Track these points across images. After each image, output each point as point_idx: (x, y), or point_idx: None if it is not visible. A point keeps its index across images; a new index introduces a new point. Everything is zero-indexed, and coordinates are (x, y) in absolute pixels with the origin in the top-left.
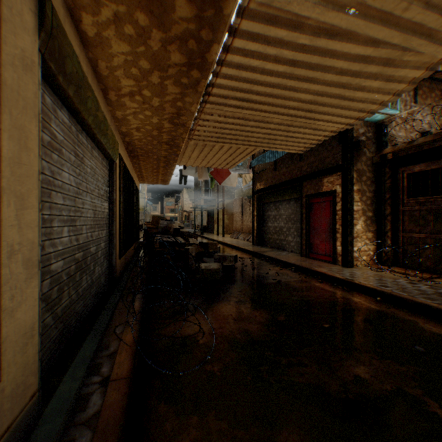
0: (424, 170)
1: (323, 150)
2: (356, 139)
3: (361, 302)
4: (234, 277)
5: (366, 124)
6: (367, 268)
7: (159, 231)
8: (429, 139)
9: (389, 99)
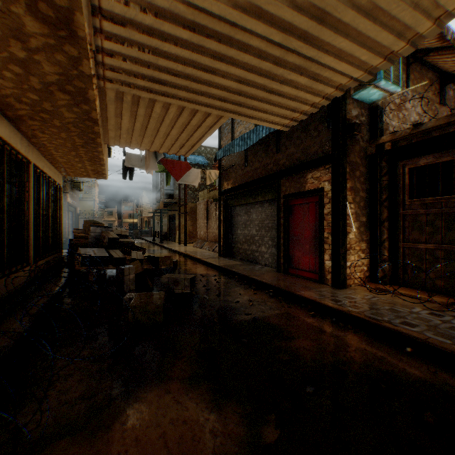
0: (419, 167)
1: (307, 138)
2: (349, 123)
3: (386, 357)
4: (188, 314)
5: (360, 105)
6: (363, 288)
7: (90, 242)
8: (443, 122)
9: (454, 10)
